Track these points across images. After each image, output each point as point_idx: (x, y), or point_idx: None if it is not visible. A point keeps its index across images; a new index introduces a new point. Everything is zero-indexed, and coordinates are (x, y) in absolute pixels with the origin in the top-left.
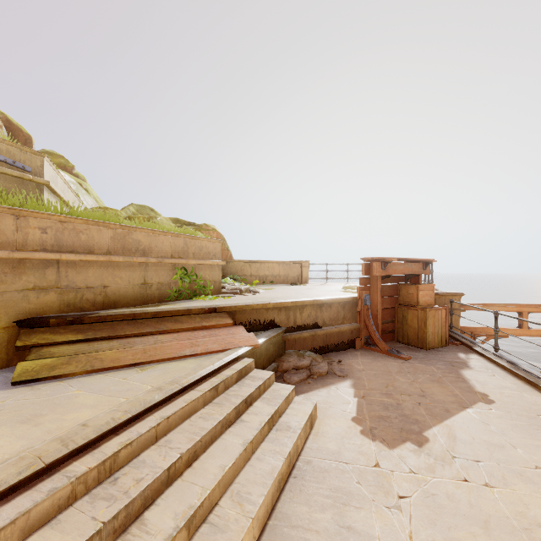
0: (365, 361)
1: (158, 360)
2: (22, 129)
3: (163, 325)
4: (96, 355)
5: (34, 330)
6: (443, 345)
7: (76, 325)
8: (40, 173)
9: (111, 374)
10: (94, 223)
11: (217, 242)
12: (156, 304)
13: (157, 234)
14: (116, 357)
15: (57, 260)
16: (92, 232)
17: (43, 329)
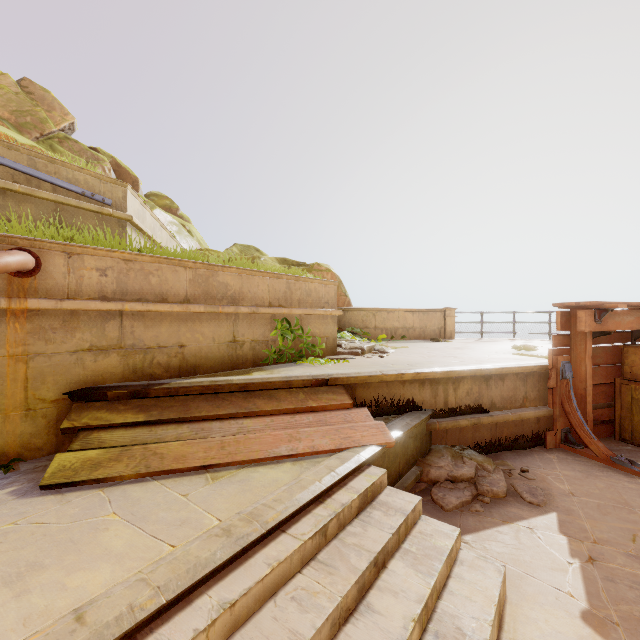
0: (571, 474)
1: (240, 461)
2: (130, 172)
3: (252, 404)
4: (156, 448)
5: (88, 404)
6: None
7: (140, 400)
8: (121, 207)
9: (169, 483)
10: (167, 261)
11: (331, 284)
12: (249, 370)
13: (250, 275)
14: (181, 454)
15: (119, 311)
16: (165, 273)
17: (99, 403)
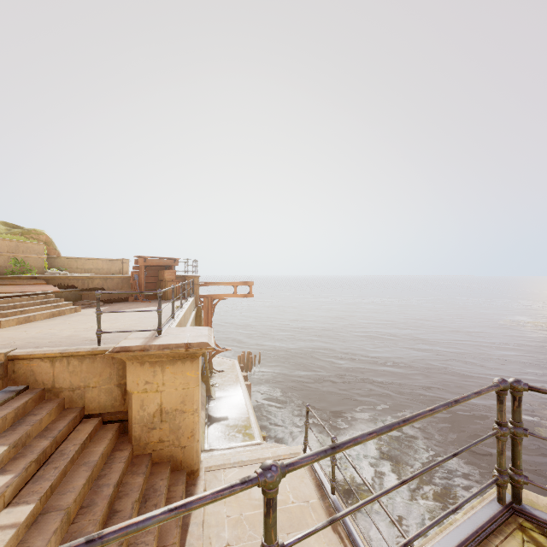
0: (127, 303)
1: (4, 293)
2: None
3: (5, 282)
4: None
5: None
6: (177, 299)
7: None
8: None
9: None
10: None
11: (41, 244)
12: None
13: None
14: None
15: None
16: None
17: None
